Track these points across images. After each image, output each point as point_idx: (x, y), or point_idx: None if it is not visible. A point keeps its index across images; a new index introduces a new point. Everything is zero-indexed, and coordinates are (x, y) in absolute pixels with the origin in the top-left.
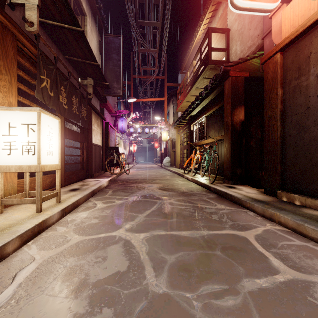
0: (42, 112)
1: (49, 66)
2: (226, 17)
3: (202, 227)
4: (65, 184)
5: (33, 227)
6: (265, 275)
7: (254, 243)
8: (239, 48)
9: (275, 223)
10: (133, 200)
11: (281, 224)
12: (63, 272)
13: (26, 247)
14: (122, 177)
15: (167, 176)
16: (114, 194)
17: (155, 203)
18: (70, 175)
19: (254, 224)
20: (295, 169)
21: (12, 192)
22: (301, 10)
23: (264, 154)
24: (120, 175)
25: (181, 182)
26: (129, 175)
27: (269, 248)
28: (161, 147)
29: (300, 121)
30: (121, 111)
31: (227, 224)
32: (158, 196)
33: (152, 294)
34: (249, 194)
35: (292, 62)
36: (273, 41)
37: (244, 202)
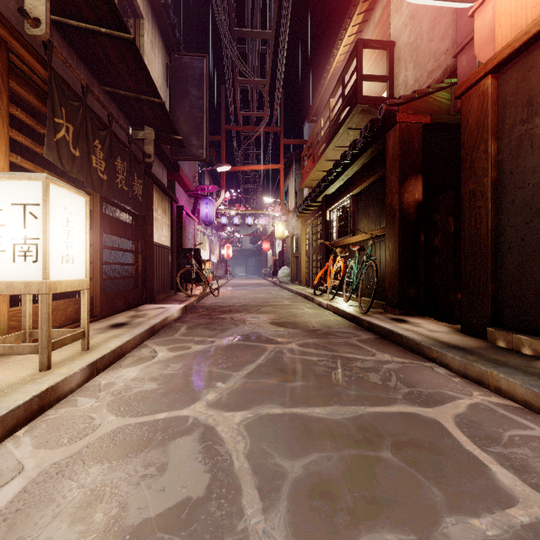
0: (51, 182)
1: (72, 102)
2: (388, 21)
3: (353, 399)
4: (103, 314)
5: (27, 401)
6: (488, 507)
7: (455, 433)
8: (412, 75)
9: (488, 390)
10: (224, 345)
11: (501, 393)
12: (75, 500)
13: (11, 441)
14: (206, 302)
15: (285, 299)
16: (190, 332)
17: (263, 350)
18: (112, 299)
19: (449, 392)
20: (522, 289)
21: None
22: None
23: (462, 261)
24: (203, 298)
25: (309, 310)
26: (218, 298)
27: (485, 445)
28: (274, 250)
29: (531, 200)
30: (206, 186)
31: (398, 392)
32: (269, 336)
33: None
34: (435, 334)
35: (516, 92)
36: (475, 60)
37: (427, 349)
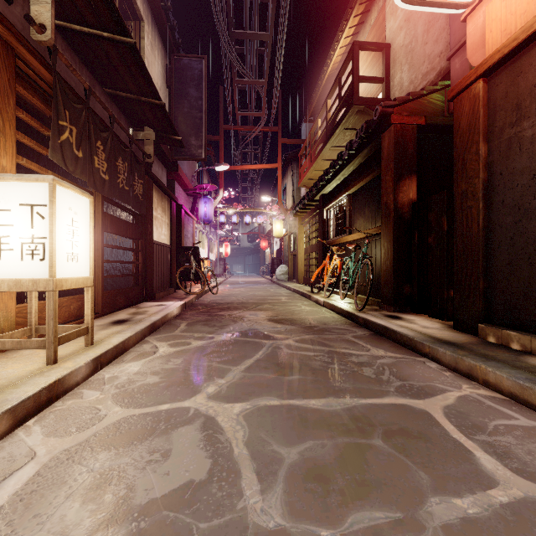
0: (58, 184)
1: (76, 104)
2: (384, 23)
3: (347, 392)
4: (104, 311)
5: (37, 392)
6: (471, 488)
7: (444, 422)
8: (407, 77)
9: (477, 383)
10: (223, 341)
11: (489, 385)
12: (85, 483)
13: (22, 430)
14: (205, 299)
15: (283, 297)
16: (190, 329)
17: (261, 346)
18: (113, 296)
19: (439, 385)
20: (511, 286)
21: (6, 327)
22: (521, 3)
23: (454, 259)
24: (202, 295)
25: (306, 307)
26: (217, 296)
27: (471, 433)
28: (272, 249)
29: (520, 200)
30: (205, 186)
31: (391, 385)
32: (267, 332)
33: (255, 531)
34: (428, 330)
35: (506, 96)
36: (468, 63)
37: (420, 344)
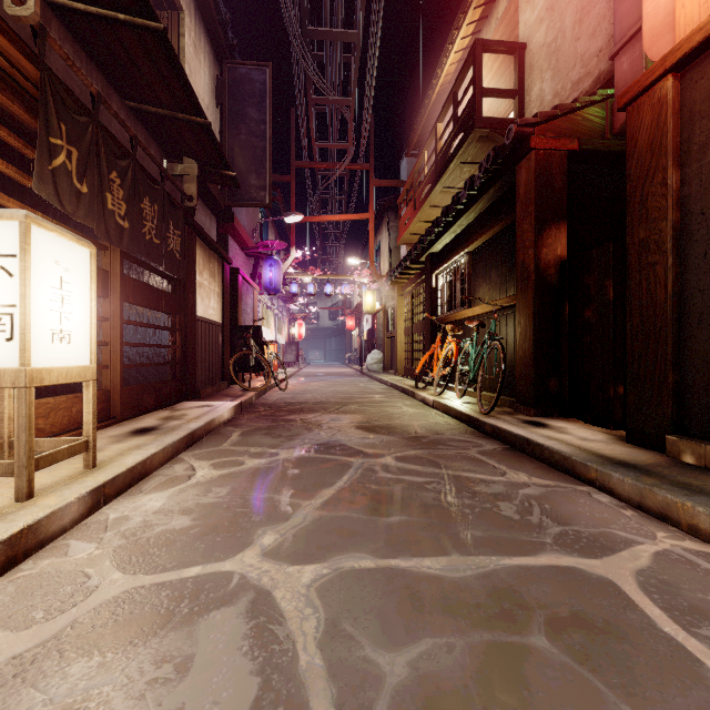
0: (34, 223)
1: (77, 116)
2: (516, 15)
3: (480, 544)
4: (124, 415)
5: None
6: None
7: (642, 602)
8: (550, 88)
9: (678, 530)
10: (290, 460)
11: (699, 534)
12: None
13: None
14: (269, 398)
15: (376, 394)
16: (245, 440)
17: (346, 467)
18: (138, 394)
19: (621, 533)
20: None
21: None
22: None
23: (627, 340)
24: (265, 392)
25: (409, 409)
26: (286, 393)
27: (693, 624)
28: (361, 329)
29: None
30: (270, 242)
31: (546, 533)
32: (355, 446)
33: None
34: (589, 444)
35: None
36: (641, 61)
37: (581, 466)
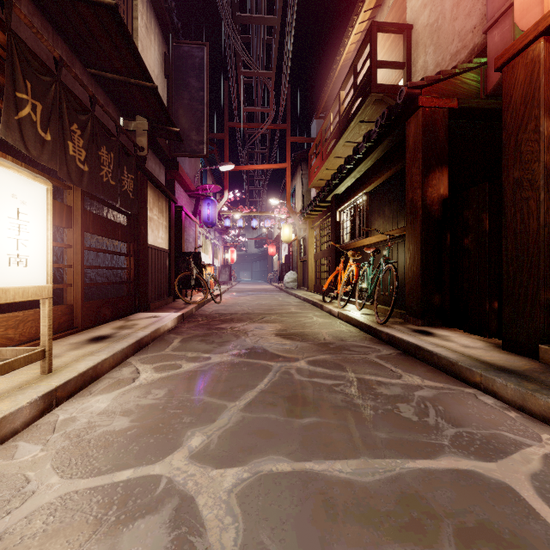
0: None
1: (42, 76)
2: (404, 2)
3: (385, 447)
4: (85, 325)
5: None
6: None
7: (542, 510)
8: (433, 60)
9: None
10: (220, 363)
11: None
12: None
13: None
14: (207, 309)
15: (292, 306)
16: (184, 346)
17: (267, 370)
18: (97, 307)
19: (509, 435)
20: None
21: None
22: None
23: (503, 264)
24: (204, 304)
25: (318, 319)
26: (220, 305)
27: None
28: (280, 254)
29: None
30: (208, 186)
31: (443, 434)
32: (274, 351)
33: None
34: (471, 351)
35: None
36: (510, 34)
37: (466, 371)
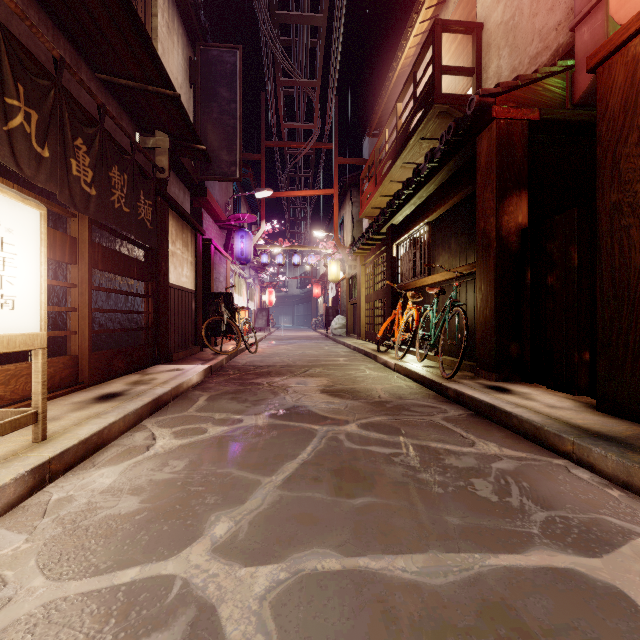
0: None
1: (38, 78)
2: None
3: (459, 536)
4: (93, 380)
5: None
6: None
7: None
8: (508, 64)
9: None
10: (254, 427)
11: None
12: None
13: None
14: (240, 361)
15: (340, 357)
16: (211, 405)
17: (310, 436)
18: (108, 359)
19: (614, 520)
20: None
21: None
22: None
23: (597, 306)
24: (236, 355)
25: (372, 372)
26: (256, 356)
27: None
28: (326, 296)
29: None
30: (241, 215)
31: (530, 520)
32: (320, 411)
33: None
34: (558, 412)
35: None
36: (603, 30)
37: (555, 437)
